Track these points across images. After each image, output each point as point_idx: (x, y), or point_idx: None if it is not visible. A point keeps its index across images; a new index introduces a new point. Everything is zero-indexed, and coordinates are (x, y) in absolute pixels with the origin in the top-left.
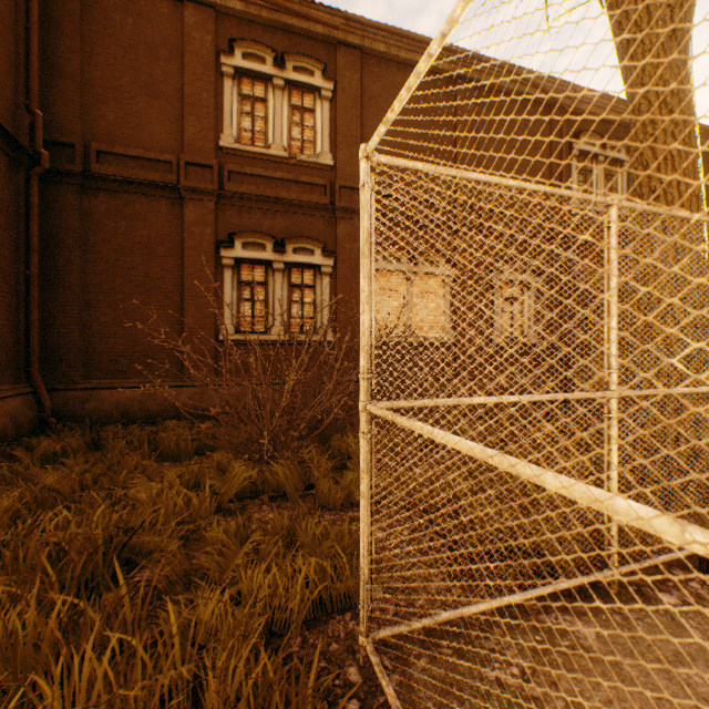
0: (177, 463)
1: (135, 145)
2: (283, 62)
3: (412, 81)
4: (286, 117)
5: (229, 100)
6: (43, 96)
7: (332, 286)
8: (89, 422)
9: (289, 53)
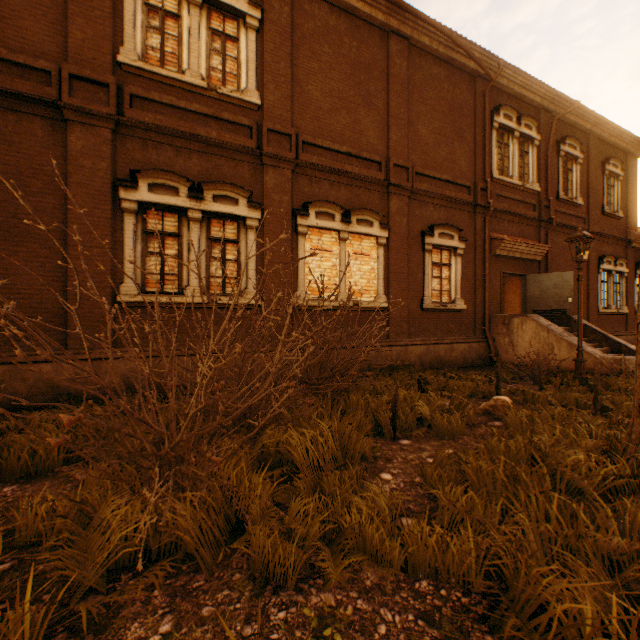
0: (28, 485)
1: None
2: None
3: None
4: (204, 42)
5: (132, 7)
6: None
7: (259, 242)
8: None
9: None
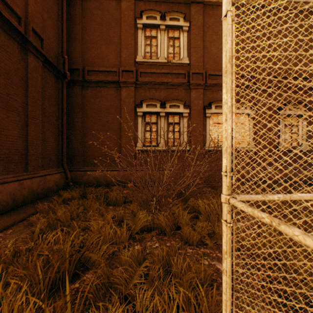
0: (115, 207)
1: (102, 66)
2: (164, 17)
3: None
4: (166, 43)
5: (140, 39)
6: (68, 51)
7: (188, 122)
8: (83, 185)
9: (167, 12)
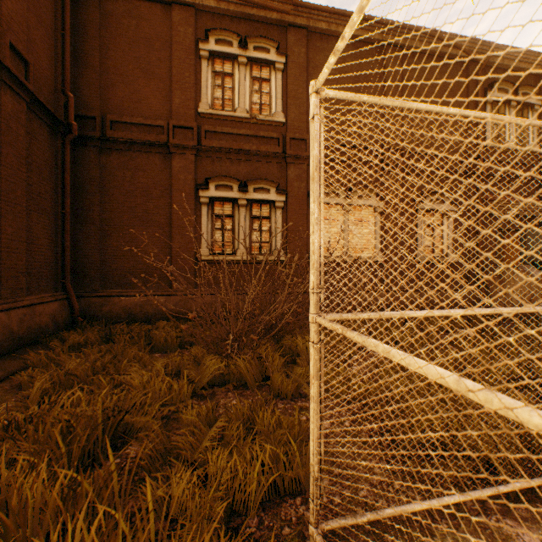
0: (165, 354)
1: (137, 115)
2: (245, 44)
3: (364, 0)
4: (248, 87)
5: (205, 76)
6: (74, 83)
7: (284, 217)
8: (104, 321)
9: (250, 37)
